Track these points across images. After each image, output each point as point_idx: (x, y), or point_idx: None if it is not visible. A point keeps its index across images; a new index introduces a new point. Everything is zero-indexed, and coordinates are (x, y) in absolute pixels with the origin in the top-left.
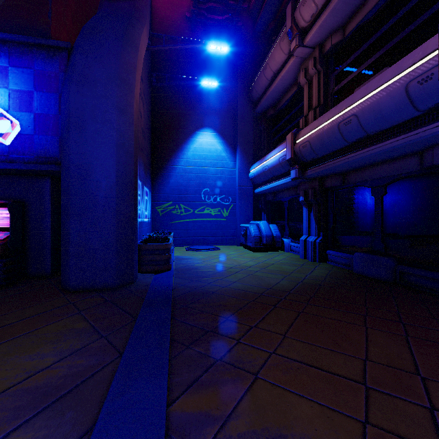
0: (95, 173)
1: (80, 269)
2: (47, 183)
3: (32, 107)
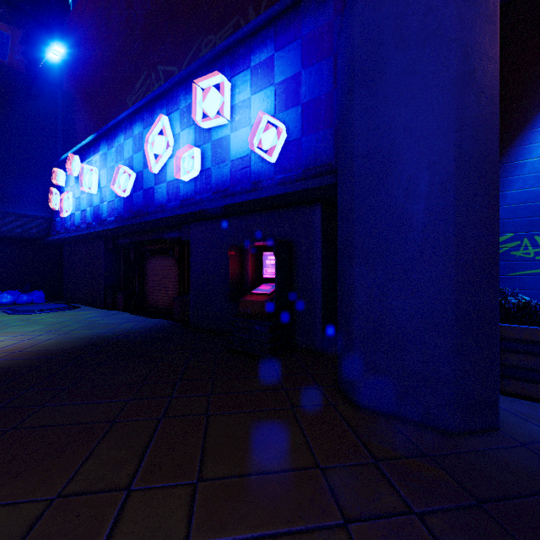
0: (402, 163)
1: (372, 367)
2: (317, 212)
3: (299, 96)
